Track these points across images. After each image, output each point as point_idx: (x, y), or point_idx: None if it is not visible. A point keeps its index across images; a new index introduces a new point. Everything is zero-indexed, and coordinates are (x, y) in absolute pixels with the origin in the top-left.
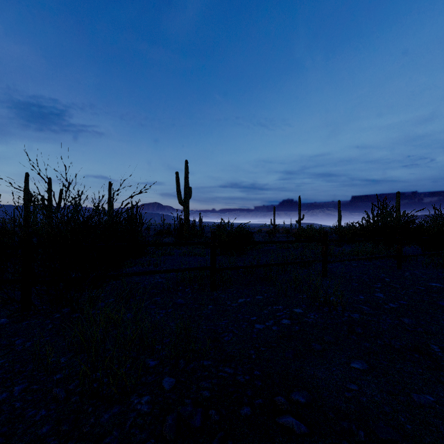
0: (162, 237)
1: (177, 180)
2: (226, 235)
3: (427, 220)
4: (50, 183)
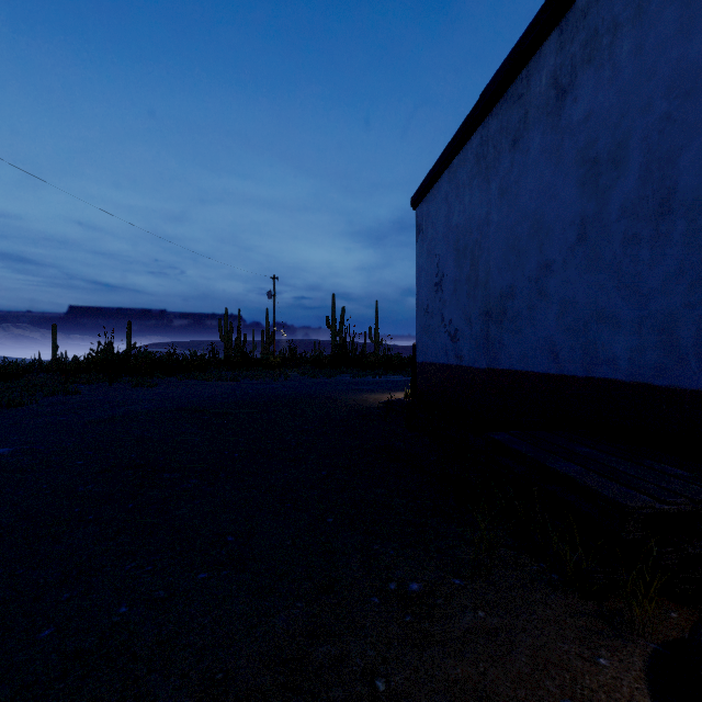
0: None
1: None
2: None
3: (133, 356)
4: None
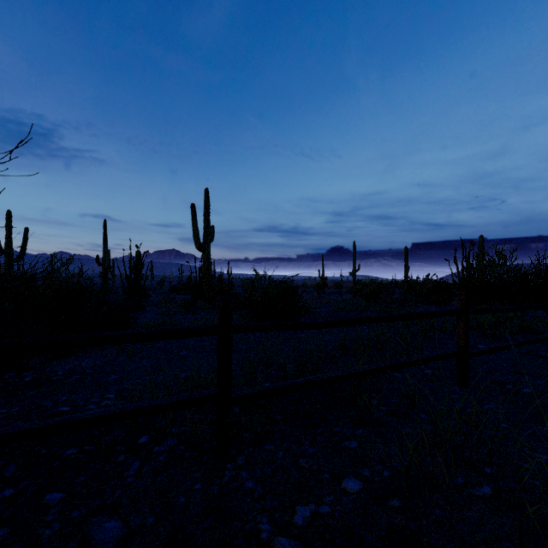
0: (177, 294)
1: (194, 216)
2: (261, 296)
3: None
4: (10, 218)
